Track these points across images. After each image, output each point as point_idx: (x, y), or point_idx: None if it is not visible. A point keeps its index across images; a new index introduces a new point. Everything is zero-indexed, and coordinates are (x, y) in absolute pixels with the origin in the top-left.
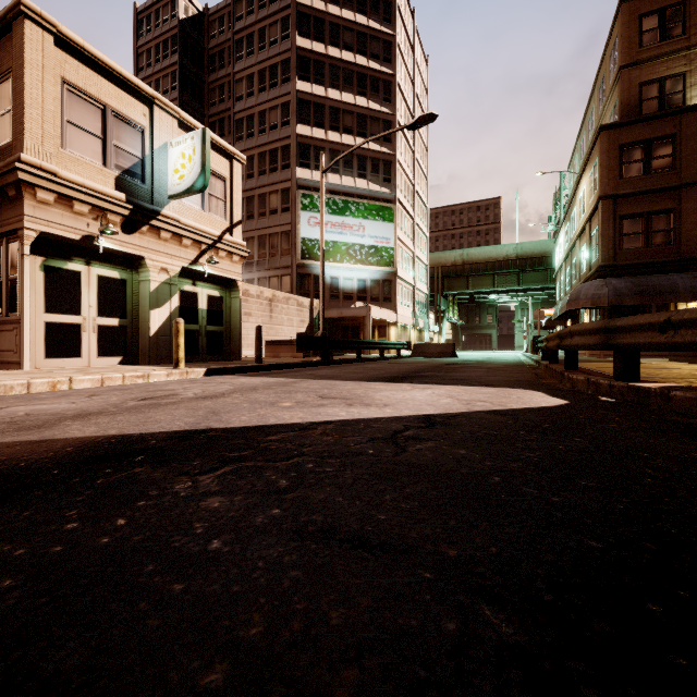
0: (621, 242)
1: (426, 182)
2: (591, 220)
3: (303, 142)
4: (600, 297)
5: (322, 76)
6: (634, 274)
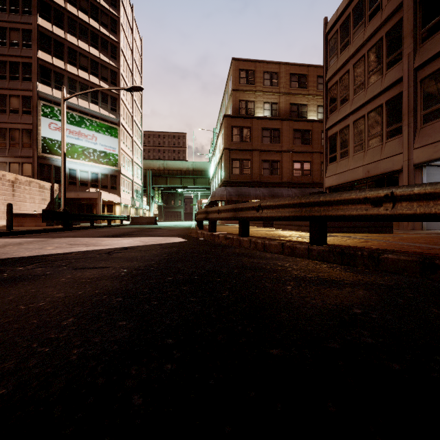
0: (232, 171)
1: (141, 115)
2: (222, 158)
3: (44, 65)
4: (223, 196)
5: (62, 22)
6: (237, 186)
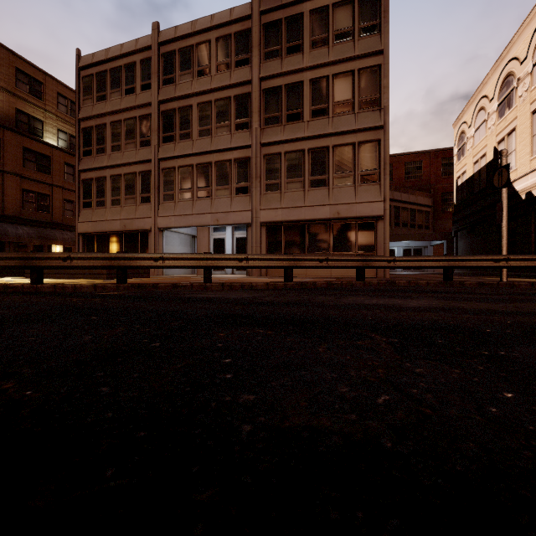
0: None
1: None
2: None
3: None
4: None
5: None
6: None
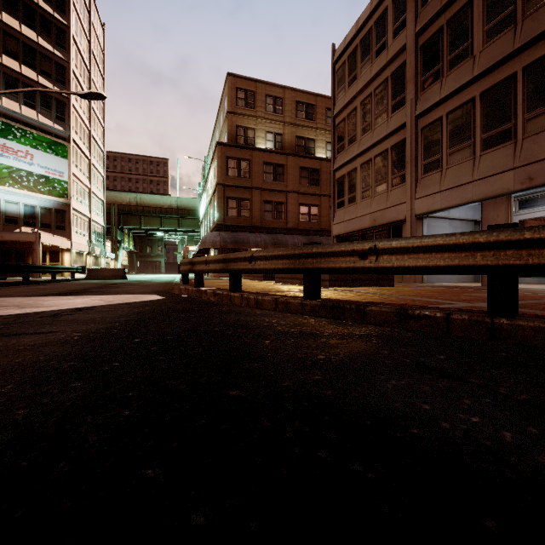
0: (227, 212)
1: (103, 130)
2: (215, 195)
3: None
4: (216, 242)
5: None
6: (233, 231)
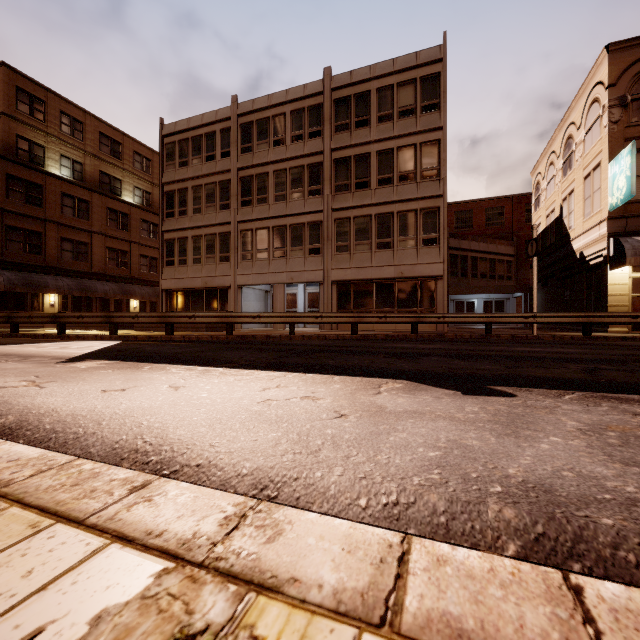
0: (7, 244)
1: None
2: None
3: None
4: None
5: None
6: (18, 270)
